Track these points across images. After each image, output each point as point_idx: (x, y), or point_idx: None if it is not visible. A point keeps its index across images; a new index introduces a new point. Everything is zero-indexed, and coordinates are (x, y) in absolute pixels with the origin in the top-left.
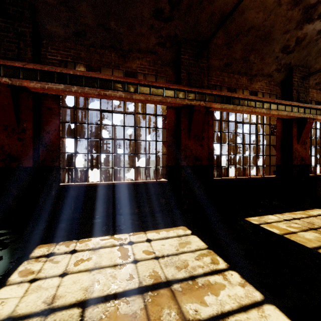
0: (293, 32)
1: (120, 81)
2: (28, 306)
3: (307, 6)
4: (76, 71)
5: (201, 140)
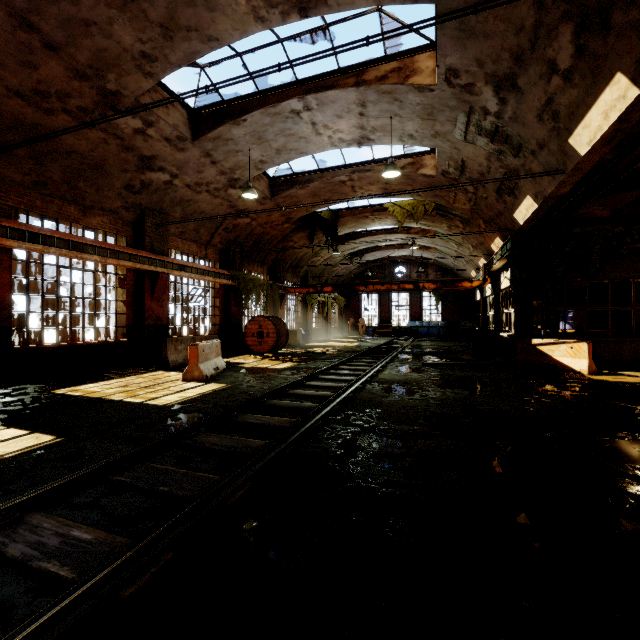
0: (135, 173)
1: None
2: None
3: (142, 156)
4: None
5: None
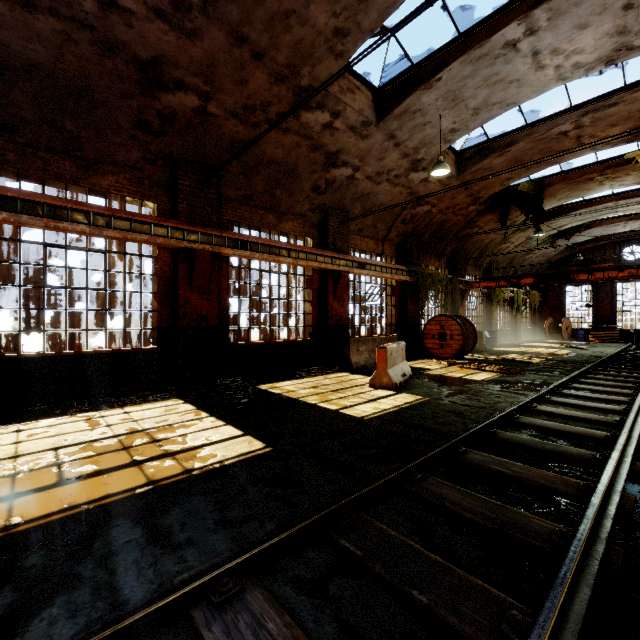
0: (321, 173)
1: (82, 210)
2: None
3: (328, 153)
4: (6, 190)
5: (209, 294)
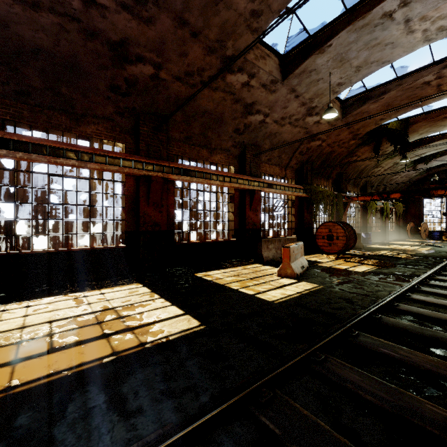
0: (240, 119)
1: (73, 150)
2: (5, 328)
3: (246, 104)
4: (22, 137)
5: (161, 207)
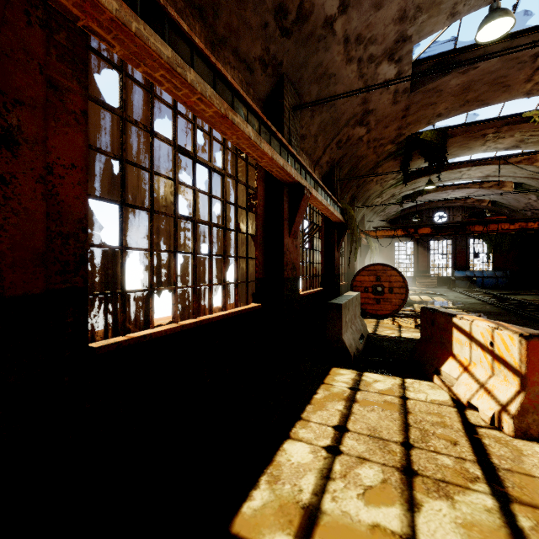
0: None
1: None
2: None
3: None
4: None
5: None
